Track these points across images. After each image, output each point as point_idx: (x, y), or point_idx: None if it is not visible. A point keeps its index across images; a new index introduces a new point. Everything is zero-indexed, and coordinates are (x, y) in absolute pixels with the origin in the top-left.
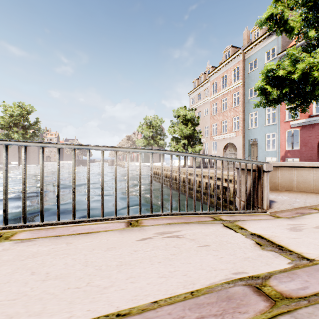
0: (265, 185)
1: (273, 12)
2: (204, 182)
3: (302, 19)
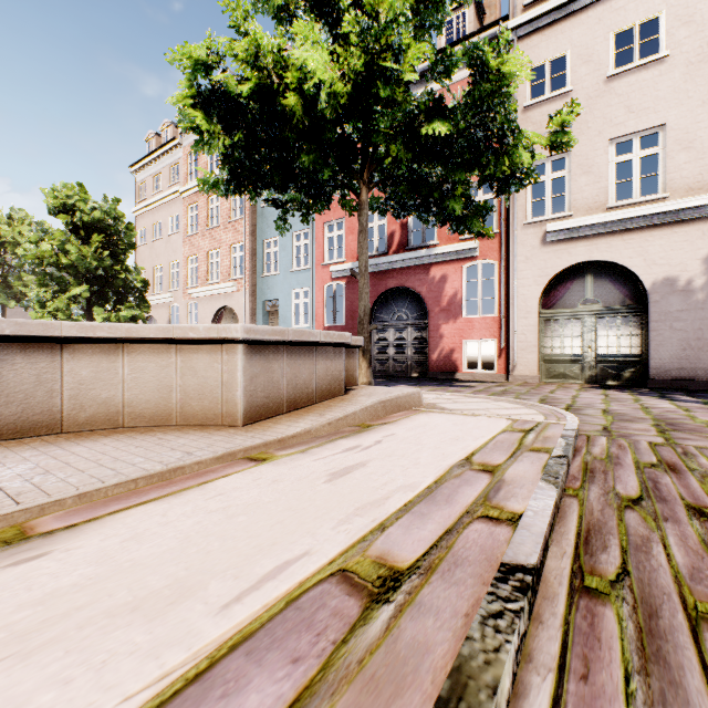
0: None
1: None
2: None
3: None
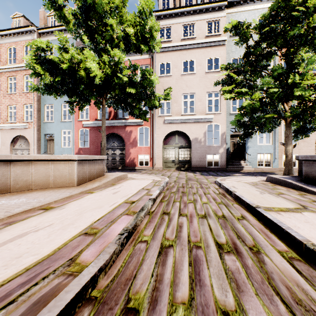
0: None
1: None
2: None
3: (73, 14)
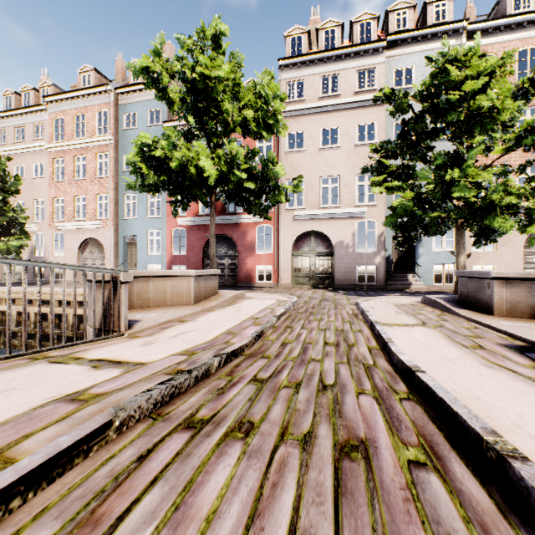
0: (123, 300)
1: (150, 66)
2: (32, 312)
3: (181, 98)
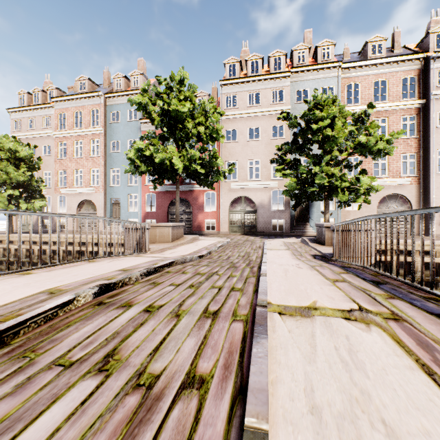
0: (147, 237)
1: (142, 100)
2: (61, 250)
3: (161, 120)
